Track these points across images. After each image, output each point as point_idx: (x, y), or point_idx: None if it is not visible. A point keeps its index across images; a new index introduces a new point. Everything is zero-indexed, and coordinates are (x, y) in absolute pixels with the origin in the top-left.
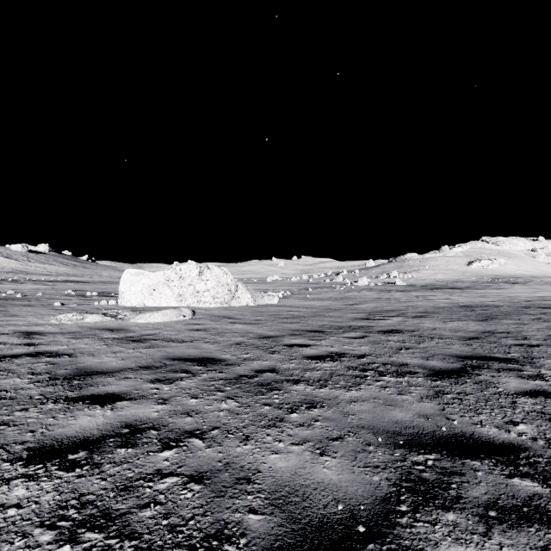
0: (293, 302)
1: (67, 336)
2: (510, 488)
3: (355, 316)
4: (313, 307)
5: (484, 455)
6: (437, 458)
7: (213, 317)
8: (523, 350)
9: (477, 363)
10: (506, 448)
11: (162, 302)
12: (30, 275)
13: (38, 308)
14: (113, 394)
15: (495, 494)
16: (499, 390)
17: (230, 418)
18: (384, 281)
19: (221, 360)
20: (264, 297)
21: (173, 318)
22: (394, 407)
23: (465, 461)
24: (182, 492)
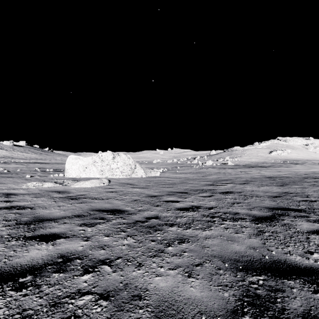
0: (168, 175)
1: (31, 196)
2: (316, 301)
3: (205, 183)
4: (180, 178)
5: (295, 276)
6: (265, 278)
7: (121, 184)
8: (307, 204)
9: (281, 212)
10: (309, 271)
11: (91, 175)
12: (14, 159)
13: (16, 179)
14: (55, 234)
15: (307, 306)
16: (297, 230)
17: (129, 251)
18: (221, 162)
19: (125, 211)
20: (151, 172)
21: (97, 185)
22: (233, 242)
23: (283, 280)
24: (94, 307)
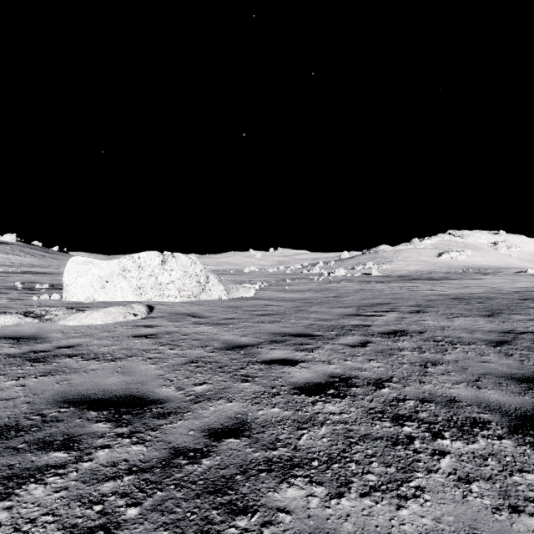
0: (270, 294)
1: None
2: None
3: (343, 311)
4: (294, 301)
5: None
6: None
7: (174, 315)
8: None
9: None
10: None
11: (117, 296)
12: None
13: None
14: None
15: None
16: None
17: None
18: (360, 272)
19: (155, 401)
20: (239, 289)
21: (119, 319)
22: None
23: None
24: None
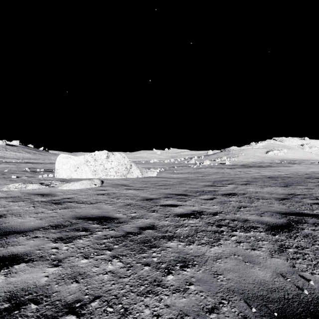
0: (165, 175)
1: (9, 199)
2: None
3: (205, 184)
4: (178, 178)
5: None
6: None
7: (115, 185)
8: None
9: (296, 219)
10: None
11: (83, 175)
12: (6, 159)
13: None
14: (15, 256)
15: None
16: None
17: (112, 283)
18: (218, 162)
19: (115, 218)
20: (148, 172)
21: (87, 186)
22: (253, 264)
23: None
24: None
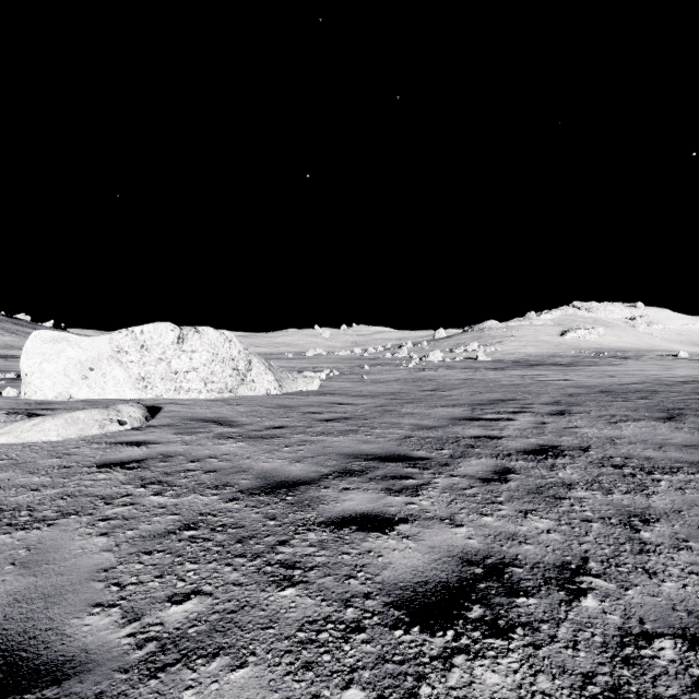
0: (342, 387)
1: None
2: None
3: (450, 413)
4: (376, 396)
5: None
6: None
7: (189, 422)
8: None
9: None
10: None
11: (107, 391)
12: None
13: None
14: None
15: None
16: None
17: None
18: (461, 355)
19: (46, 673)
20: (297, 380)
21: (90, 430)
22: None
23: None
24: None
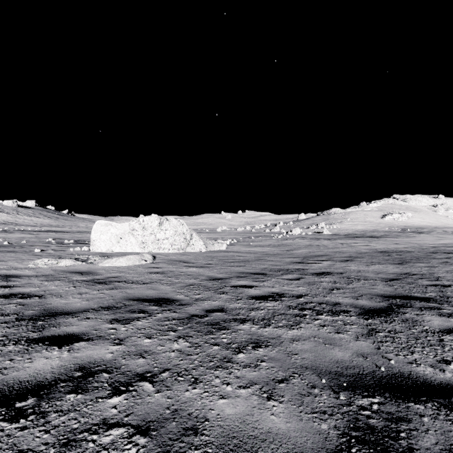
0: (238, 248)
1: (41, 278)
2: None
3: (291, 260)
4: (256, 253)
5: (425, 397)
6: (381, 401)
7: (171, 261)
8: (438, 290)
9: (401, 302)
10: (445, 390)
11: (127, 249)
12: (19, 226)
13: (20, 254)
14: (72, 335)
15: (446, 444)
16: (425, 328)
17: (180, 359)
18: (313, 231)
19: (175, 300)
20: (215, 244)
21: (136, 263)
22: (333, 346)
23: (409, 404)
24: (126, 447)
